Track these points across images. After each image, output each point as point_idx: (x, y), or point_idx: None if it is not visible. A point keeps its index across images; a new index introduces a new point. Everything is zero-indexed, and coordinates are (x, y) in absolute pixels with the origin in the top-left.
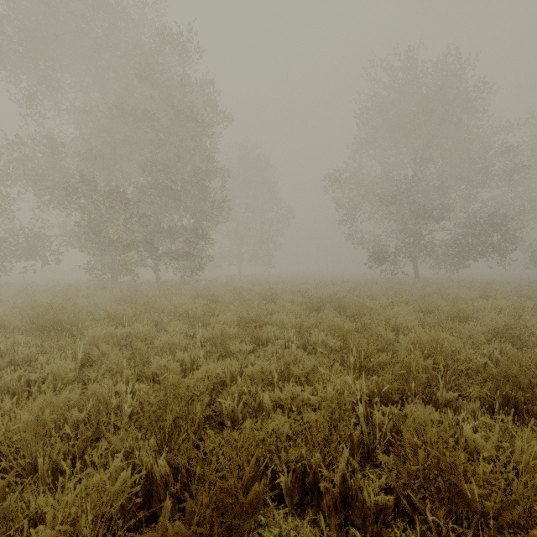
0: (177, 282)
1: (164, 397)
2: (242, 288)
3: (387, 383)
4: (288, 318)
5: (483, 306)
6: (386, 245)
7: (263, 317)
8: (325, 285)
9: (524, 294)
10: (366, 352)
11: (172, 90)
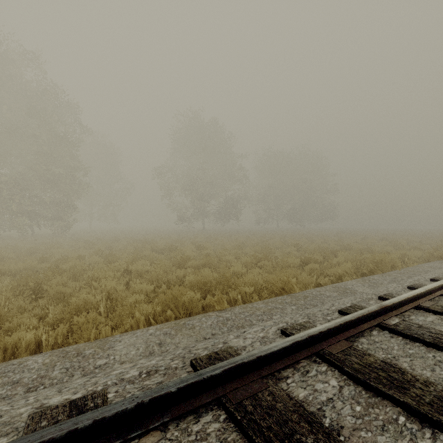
0: (49, 235)
1: (97, 252)
2: (99, 237)
3: (140, 252)
4: (122, 245)
5: (196, 240)
6: (185, 212)
7: (113, 246)
8: (147, 235)
9: (222, 236)
10: (140, 249)
11: (53, 123)
